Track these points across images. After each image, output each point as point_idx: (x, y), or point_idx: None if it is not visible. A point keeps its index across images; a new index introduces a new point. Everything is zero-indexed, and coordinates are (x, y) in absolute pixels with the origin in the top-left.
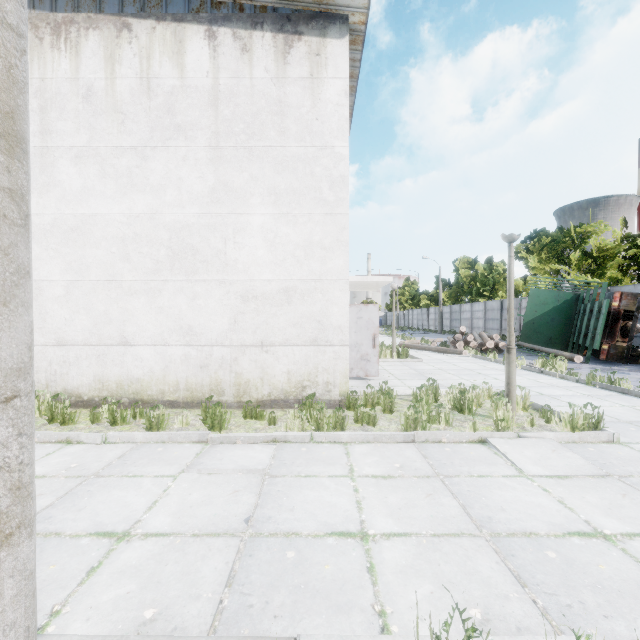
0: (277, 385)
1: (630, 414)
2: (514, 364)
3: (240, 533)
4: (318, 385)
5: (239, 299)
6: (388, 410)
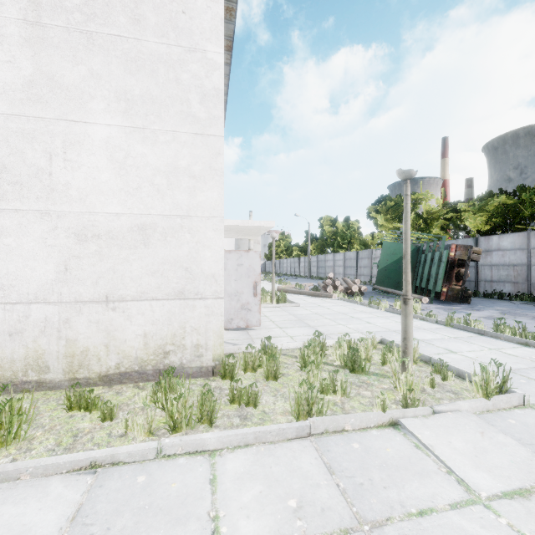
0: (129, 353)
1: (505, 360)
2: (411, 316)
3: None
4: (185, 349)
5: (72, 238)
6: (272, 376)
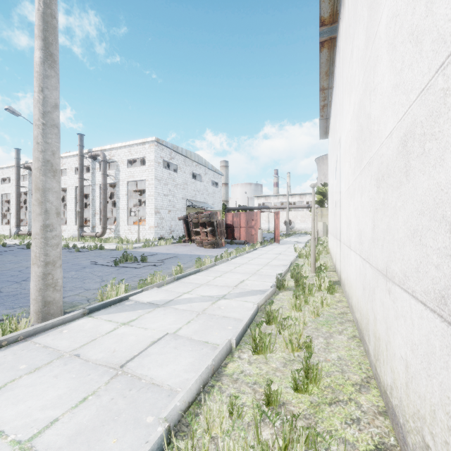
0: (396, 380)
1: None
2: None
3: (72, 352)
4: None
5: (375, 186)
6: None
